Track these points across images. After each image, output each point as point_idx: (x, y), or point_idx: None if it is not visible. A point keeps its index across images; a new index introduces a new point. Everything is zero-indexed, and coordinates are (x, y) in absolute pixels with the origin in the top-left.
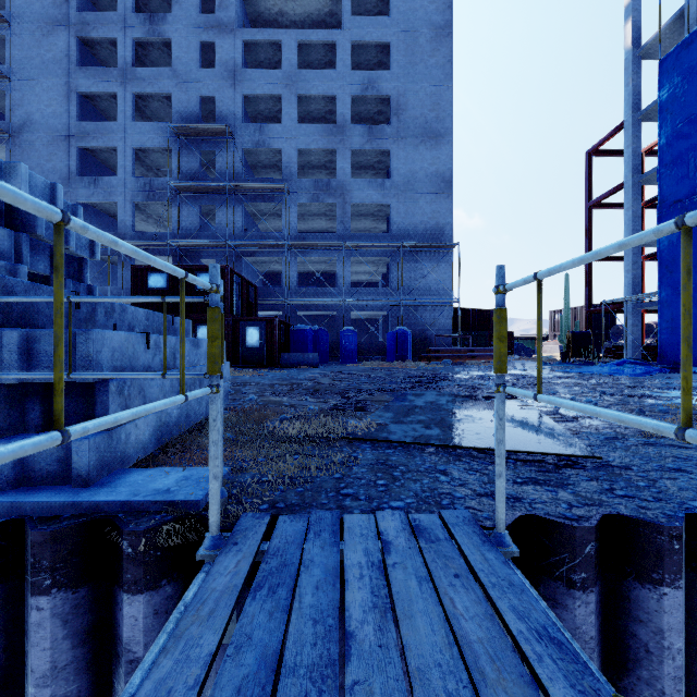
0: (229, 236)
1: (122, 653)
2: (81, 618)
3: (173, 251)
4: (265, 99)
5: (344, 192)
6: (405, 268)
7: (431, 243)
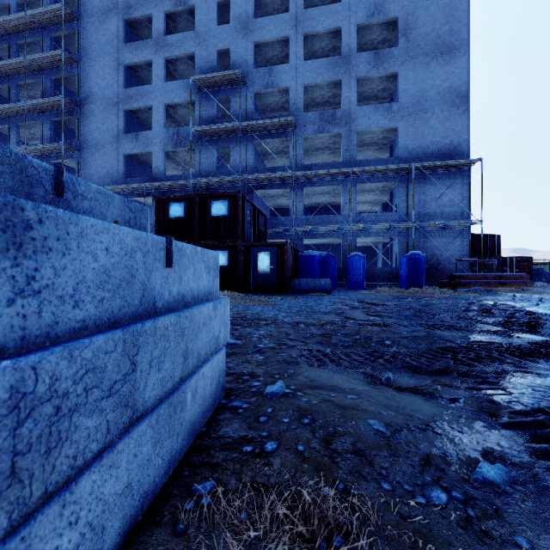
0: (241, 173)
1: None
2: None
3: (195, 189)
4: (273, 45)
5: (349, 120)
6: (414, 191)
7: (447, 161)
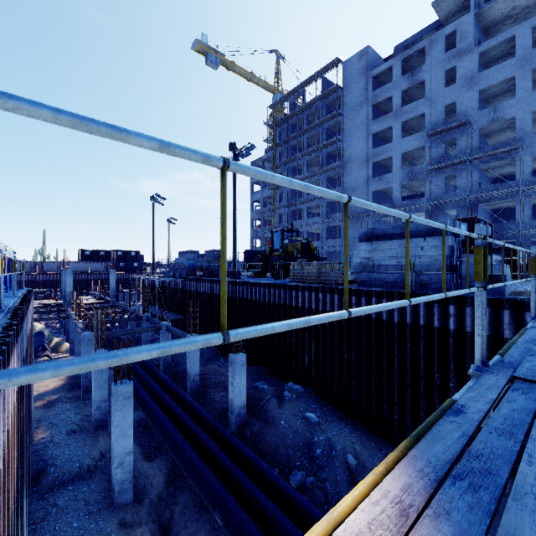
0: (467, 192)
1: (524, 322)
2: (512, 316)
3: (426, 208)
4: (497, 84)
5: None
6: None
7: None
